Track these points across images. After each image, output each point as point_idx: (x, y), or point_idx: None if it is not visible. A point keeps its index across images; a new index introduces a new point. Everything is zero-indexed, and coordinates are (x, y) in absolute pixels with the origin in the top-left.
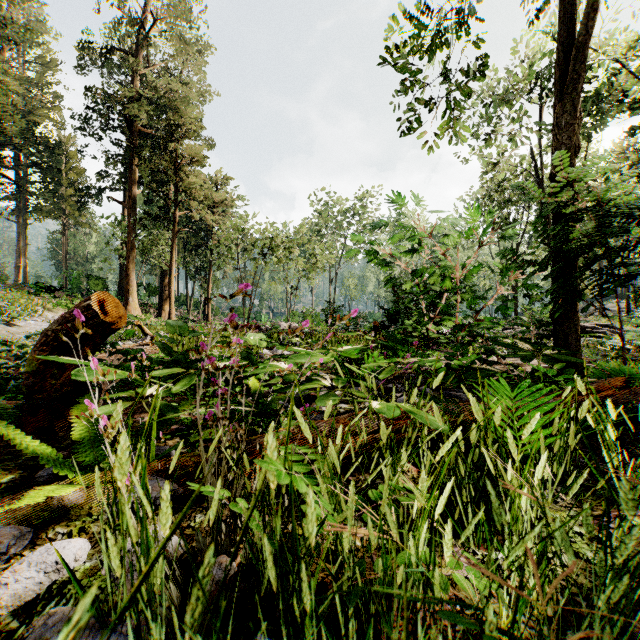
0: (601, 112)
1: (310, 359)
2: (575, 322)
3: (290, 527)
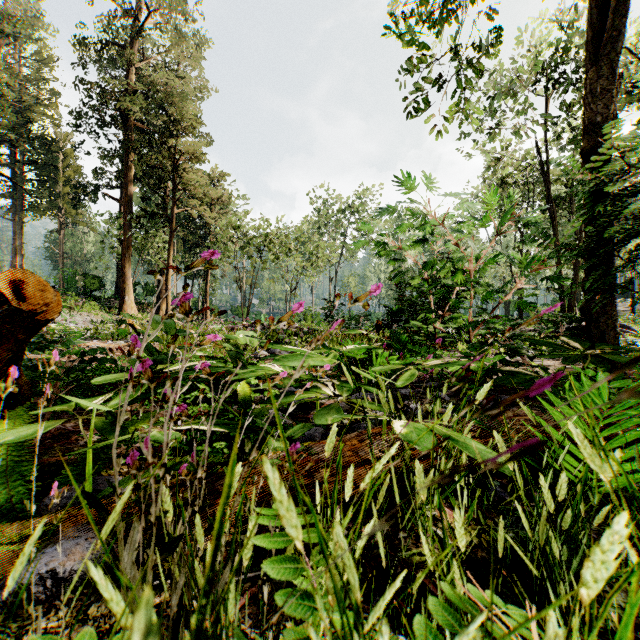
0: None
1: (306, 362)
2: (612, 318)
3: (270, 635)
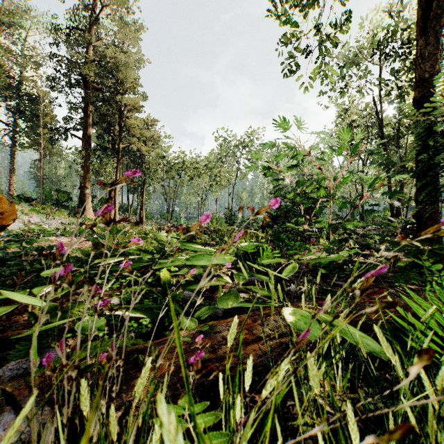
0: None
1: (210, 260)
2: (437, 221)
3: None
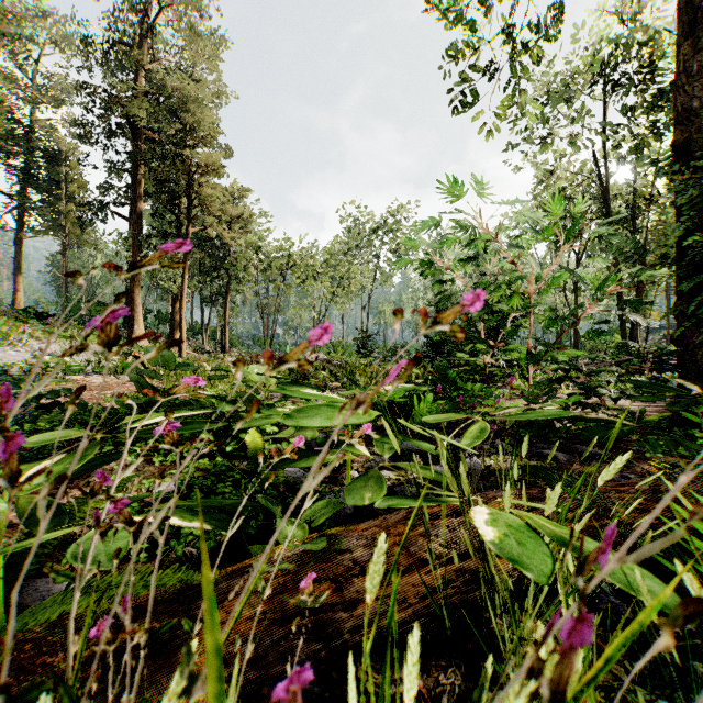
0: None
1: (331, 418)
2: None
3: None
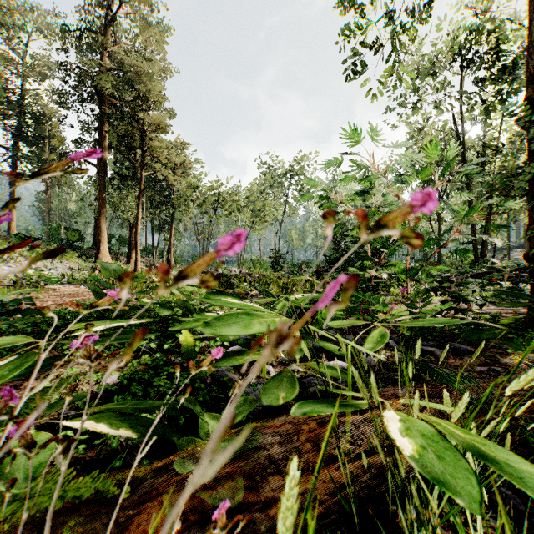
0: (518, 80)
1: (248, 328)
2: None
3: None
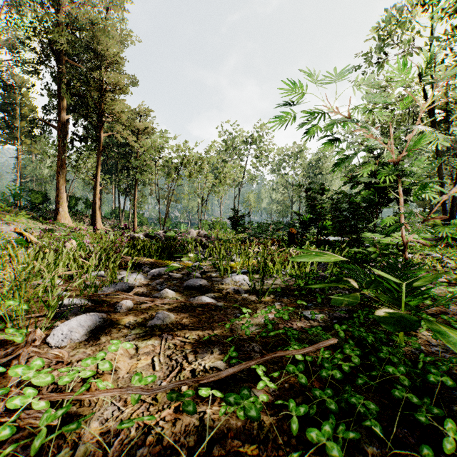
0: None
1: None
2: None
3: None
